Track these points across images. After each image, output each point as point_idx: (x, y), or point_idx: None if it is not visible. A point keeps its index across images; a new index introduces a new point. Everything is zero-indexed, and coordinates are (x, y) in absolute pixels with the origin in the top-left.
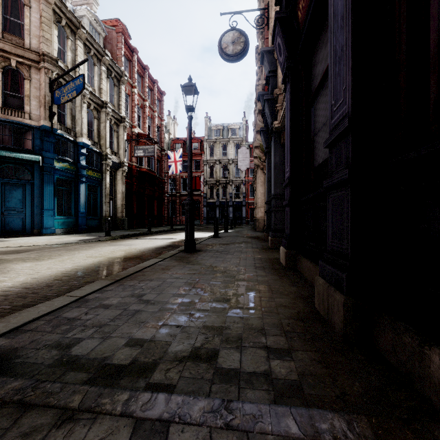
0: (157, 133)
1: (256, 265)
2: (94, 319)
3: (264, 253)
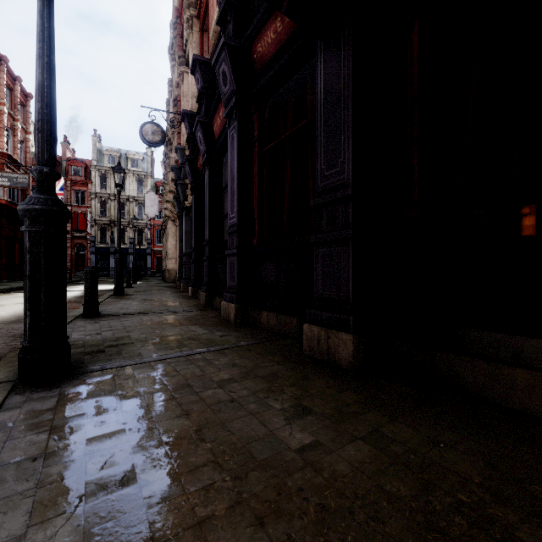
0: (19, 150)
1: (174, 297)
2: (113, 310)
3: (178, 293)
